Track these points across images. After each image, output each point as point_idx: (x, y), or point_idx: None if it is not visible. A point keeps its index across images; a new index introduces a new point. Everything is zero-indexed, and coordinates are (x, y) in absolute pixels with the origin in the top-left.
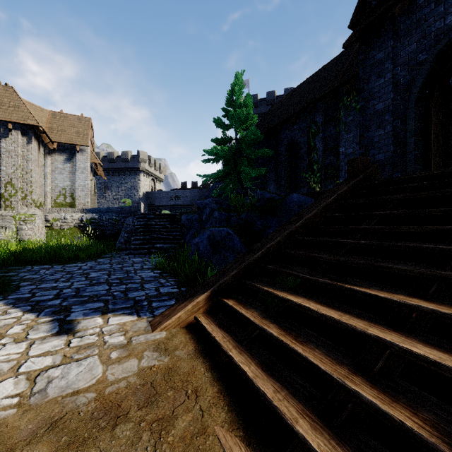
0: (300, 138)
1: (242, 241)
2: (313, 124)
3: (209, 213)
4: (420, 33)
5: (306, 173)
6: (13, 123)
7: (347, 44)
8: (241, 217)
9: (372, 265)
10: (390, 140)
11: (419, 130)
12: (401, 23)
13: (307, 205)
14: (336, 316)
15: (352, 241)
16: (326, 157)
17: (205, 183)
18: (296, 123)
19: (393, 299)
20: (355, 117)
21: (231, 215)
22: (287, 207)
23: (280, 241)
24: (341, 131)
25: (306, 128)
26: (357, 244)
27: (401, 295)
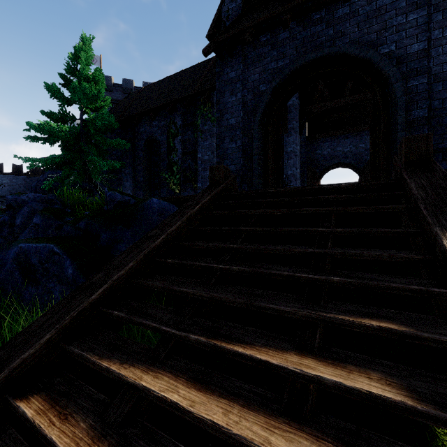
0: (160, 135)
1: (76, 265)
2: (173, 125)
3: (28, 215)
4: (261, 67)
5: (165, 173)
6: None
7: (206, 51)
8: (78, 226)
9: (252, 305)
10: (241, 154)
11: (261, 149)
12: (248, 52)
13: (169, 213)
14: (221, 419)
15: (223, 266)
16: (185, 160)
17: (36, 169)
18: (156, 119)
19: (288, 368)
20: (210, 127)
21: (65, 220)
22: (144, 214)
23: (133, 267)
24: (199, 138)
25: (165, 127)
26: (230, 270)
27: (292, 353)
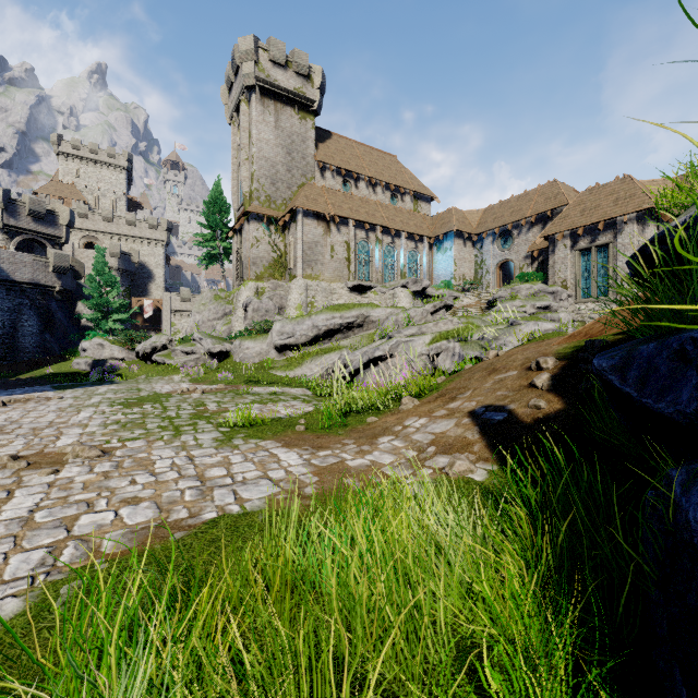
0: None
1: None
2: None
3: None
4: None
5: None
6: (627, 215)
7: None
8: None
9: None
10: None
11: None
12: None
13: None
14: None
15: None
16: None
17: None
18: None
19: None
20: None
21: None
22: None
23: None
24: None
25: None
26: None
27: None
